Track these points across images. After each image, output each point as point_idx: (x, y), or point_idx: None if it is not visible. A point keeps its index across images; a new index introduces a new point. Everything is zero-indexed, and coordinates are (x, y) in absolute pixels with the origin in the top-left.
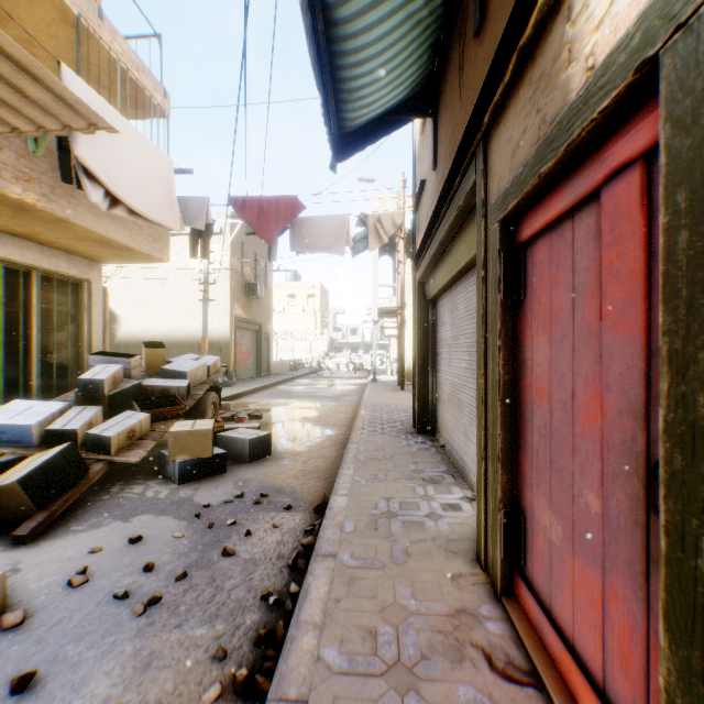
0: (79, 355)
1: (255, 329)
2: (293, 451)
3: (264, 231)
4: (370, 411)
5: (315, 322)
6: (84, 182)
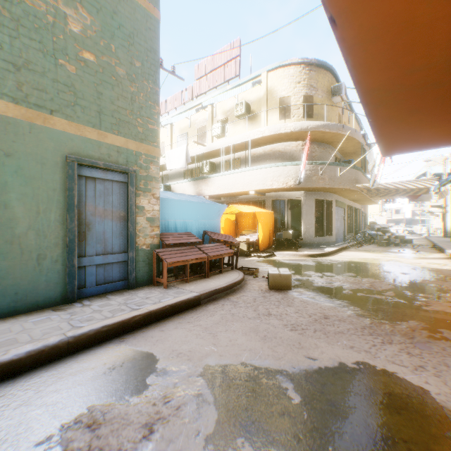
0: (358, 224)
1: (363, 215)
2: (416, 243)
3: (410, 200)
4: (434, 240)
5: (378, 209)
6: (393, 201)
